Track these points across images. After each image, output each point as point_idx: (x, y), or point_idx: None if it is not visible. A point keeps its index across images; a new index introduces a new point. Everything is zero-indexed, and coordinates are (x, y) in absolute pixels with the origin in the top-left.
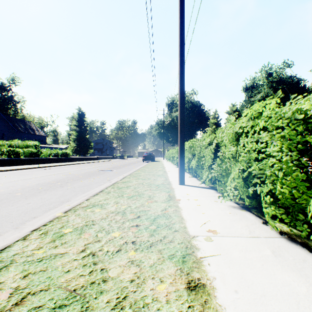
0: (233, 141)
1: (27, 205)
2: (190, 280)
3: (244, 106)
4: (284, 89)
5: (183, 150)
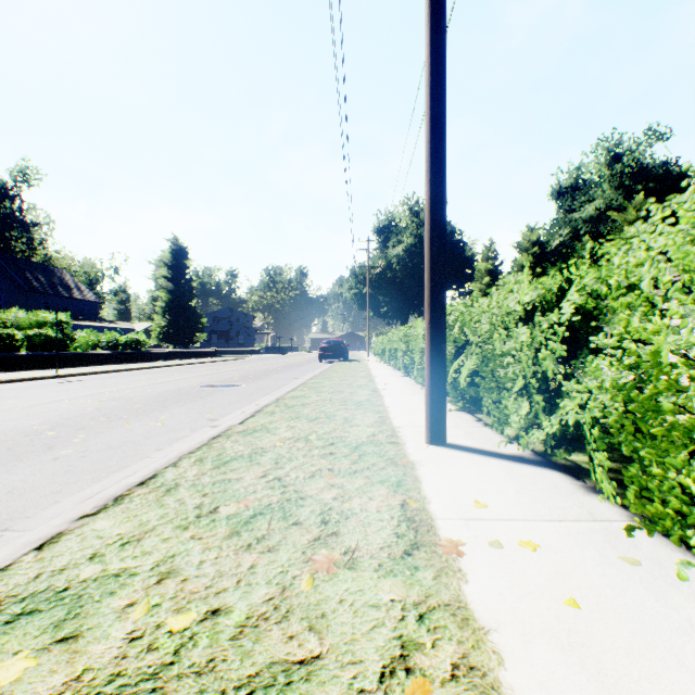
0: None
1: None
2: None
3: (555, 232)
4: (649, 192)
5: (440, 329)
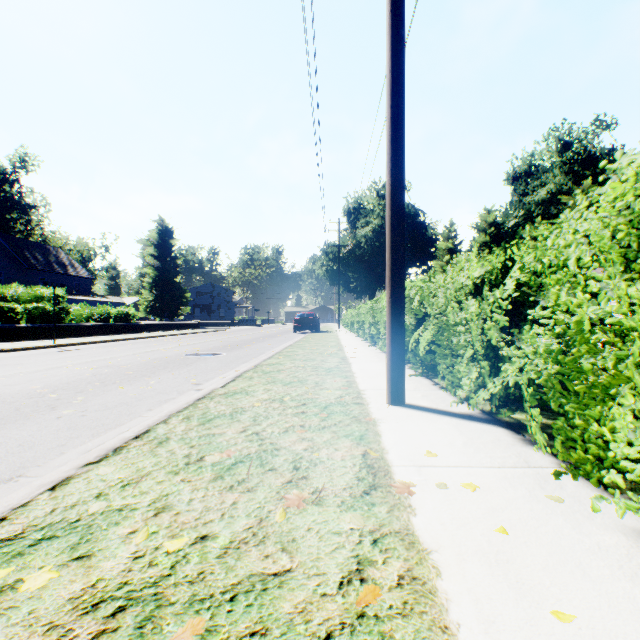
0: (633, 259)
1: None
2: None
3: (510, 214)
4: (596, 177)
5: (400, 302)
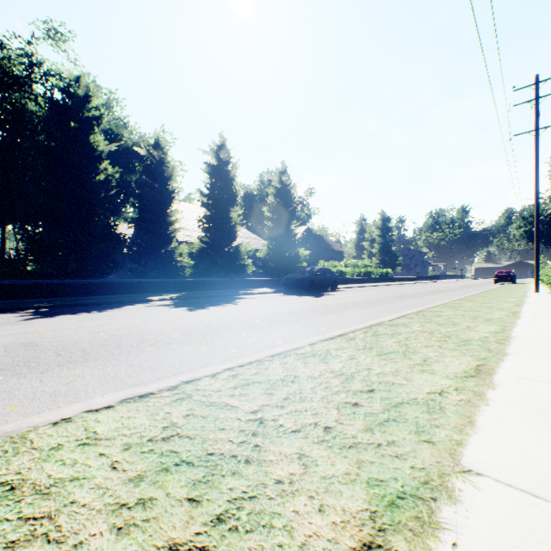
0: None
1: (454, 293)
2: (523, 296)
3: None
4: None
5: (537, 272)
